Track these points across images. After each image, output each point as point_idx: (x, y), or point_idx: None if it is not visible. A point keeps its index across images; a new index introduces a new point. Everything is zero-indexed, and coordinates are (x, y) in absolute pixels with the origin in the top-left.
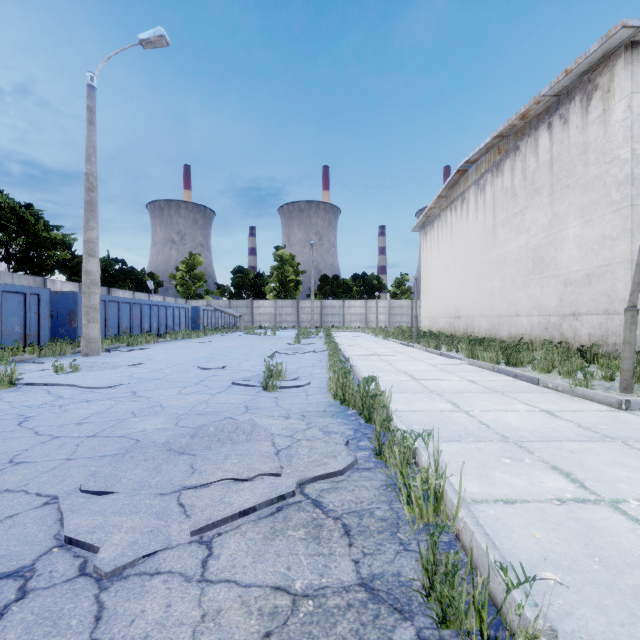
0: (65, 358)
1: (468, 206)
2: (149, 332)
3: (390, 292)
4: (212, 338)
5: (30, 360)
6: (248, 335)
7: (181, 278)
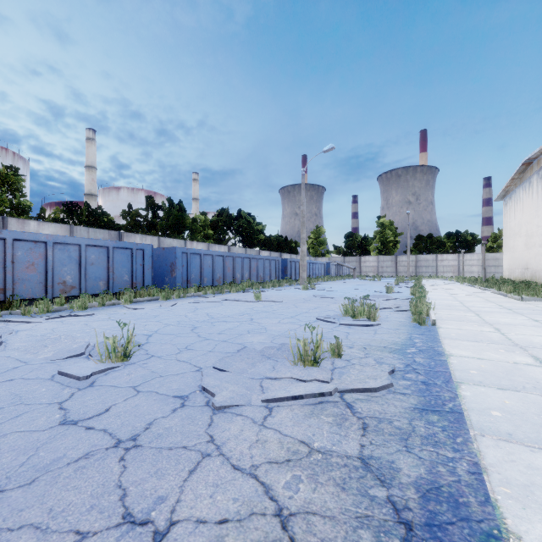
0: (296, 286)
1: (532, 188)
2: (309, 277)
3: (486, 246)
4: (342, 281)
5: (288, 286)
6: (362, 280)
7: (311, 243)
